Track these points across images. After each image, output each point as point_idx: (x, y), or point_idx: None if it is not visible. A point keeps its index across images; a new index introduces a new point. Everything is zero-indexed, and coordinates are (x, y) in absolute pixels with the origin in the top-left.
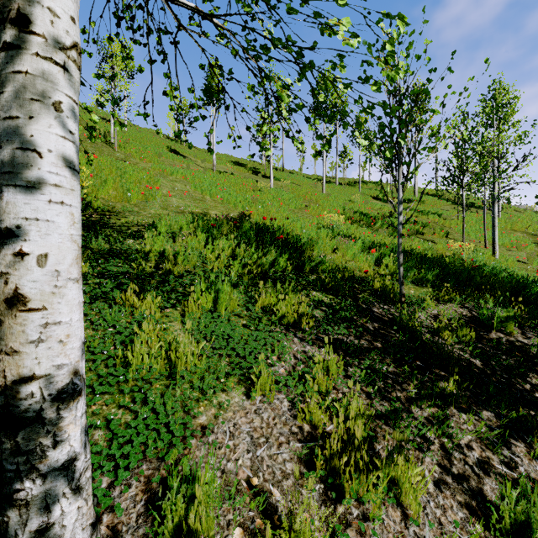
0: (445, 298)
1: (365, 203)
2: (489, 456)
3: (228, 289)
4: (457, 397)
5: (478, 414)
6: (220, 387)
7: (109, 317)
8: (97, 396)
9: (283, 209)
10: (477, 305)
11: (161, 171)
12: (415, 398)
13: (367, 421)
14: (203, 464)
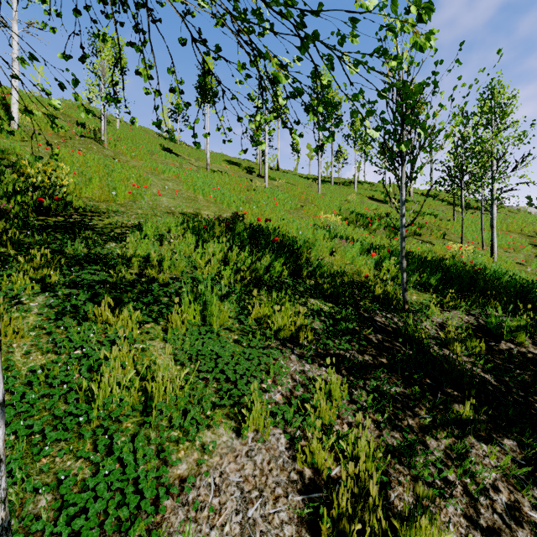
0: (449, 305)
1: (361, 204)
2: (519, 499)
3: (217, 300)
4: (475, 423)
5: (499, 443)
6: (205, 423)
7: (77, 337)
8: (46, 447)
9: (278, 209)
10: (483, 312)
11: (153, 169)
12: (429, 427)
13: (379, 461)
14: (179, 535)
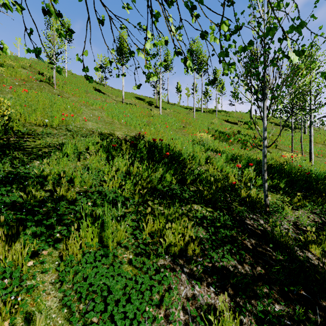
0: (297, 205)
1: (221, 125)
2: None
3: (114, 221)
4: None
5: None
6: None
7: None
8: None
9: (168, 129)
10: (322, 210)
11: (85, 102)
12: None
13: None
14: None
